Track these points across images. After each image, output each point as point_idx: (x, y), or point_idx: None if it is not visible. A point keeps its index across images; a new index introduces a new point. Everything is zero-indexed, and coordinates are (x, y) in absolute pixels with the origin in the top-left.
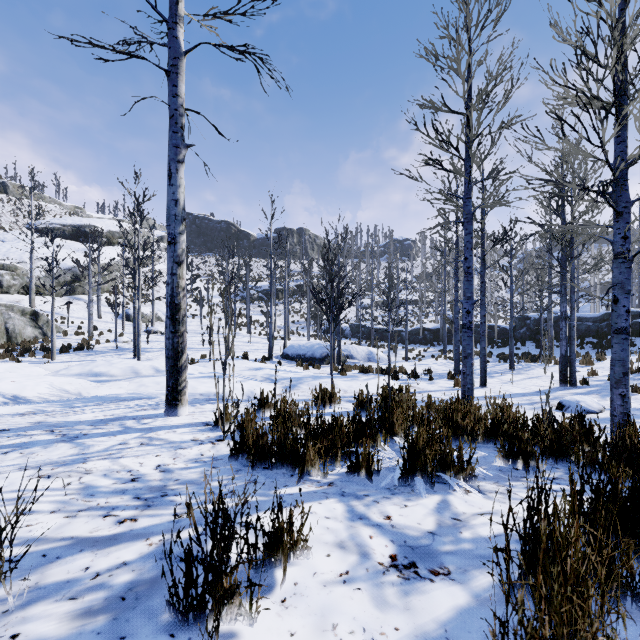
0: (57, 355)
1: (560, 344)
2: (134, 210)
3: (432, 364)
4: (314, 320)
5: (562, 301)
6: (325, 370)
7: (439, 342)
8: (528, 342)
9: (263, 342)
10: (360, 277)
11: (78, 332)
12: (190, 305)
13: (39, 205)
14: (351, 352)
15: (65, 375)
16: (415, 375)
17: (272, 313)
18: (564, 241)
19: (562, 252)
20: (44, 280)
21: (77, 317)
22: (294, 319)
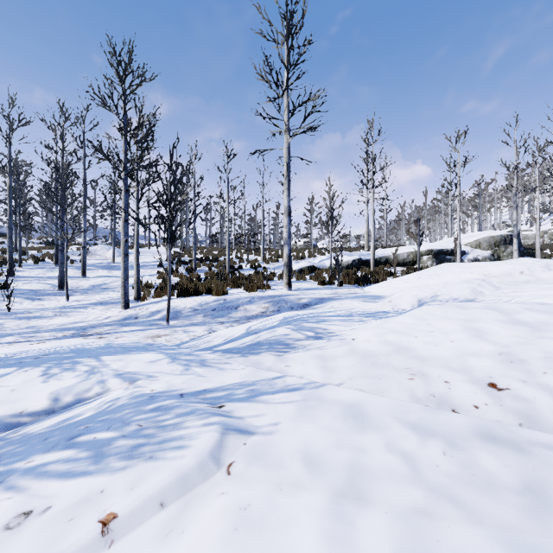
0: None
1: None
2: None
3: None
4: None
5: None
6: None
7: None
8: None
9: None
10: None
11: None
12: None
13: None
14: None
15: None
16: None
17: None
18: None
19: None
20: None
21: None
22: None
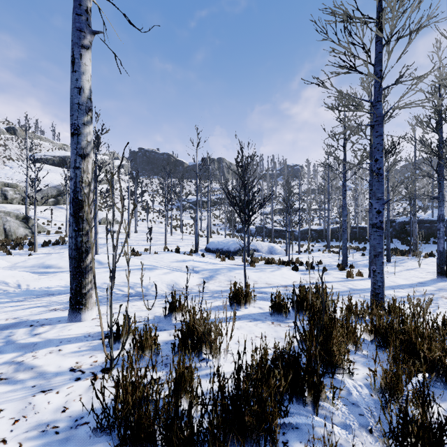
0: (39, 248)
1: (438, 242)
2: (95, 140)
3: (320, 256)
4: (229, 223)
5: (440, 205)
6: (238, 261)
7: (322, 239)
8: (394, 240)
9: (192, 239)
10: (262, 192)
11: (58, 231)
12: (140, 212)
13: (32, 140)
14: (257, 247)
15: (20, 267)
16: (311, 266)
17: (197, 217)
18: (441, 154)
19: (442, 163)
20: (37, 194)
21: (59, 221)
22: (215, 222)
